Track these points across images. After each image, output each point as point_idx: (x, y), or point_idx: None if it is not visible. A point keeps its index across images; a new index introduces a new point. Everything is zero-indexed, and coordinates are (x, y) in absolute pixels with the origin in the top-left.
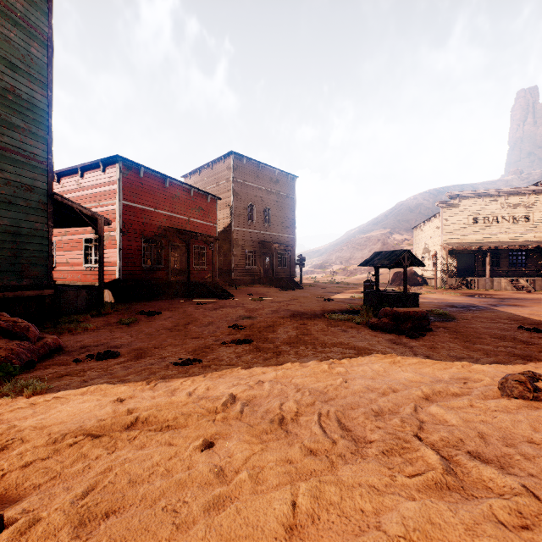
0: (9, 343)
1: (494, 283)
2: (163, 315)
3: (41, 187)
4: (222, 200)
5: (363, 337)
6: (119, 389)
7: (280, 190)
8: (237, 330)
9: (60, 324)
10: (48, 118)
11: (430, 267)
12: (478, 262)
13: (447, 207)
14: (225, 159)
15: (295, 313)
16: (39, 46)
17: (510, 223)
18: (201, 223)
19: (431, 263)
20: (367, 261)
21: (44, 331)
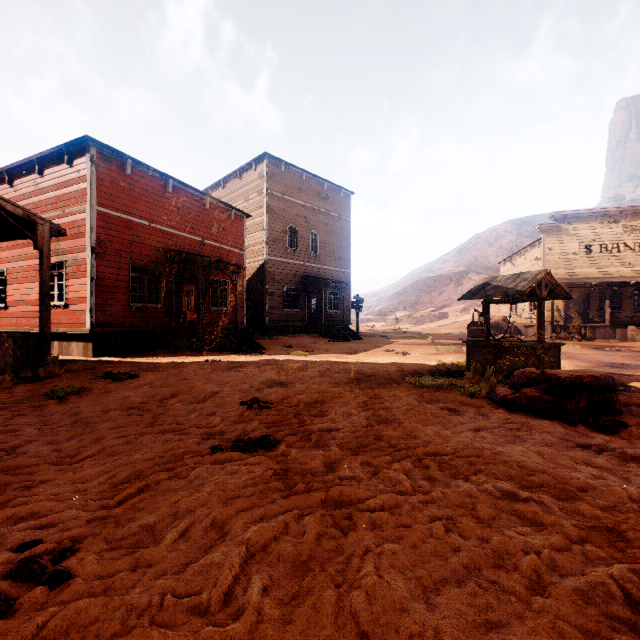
0: None
1: (616, 331)
2: (140, 380)
3: None
4: (252, 220)
5: (505, 430)
6: None
7: (331, 210)
8: (255, 411)
9: None
10: None
11: (526, 311)
12: (592, 303)
13: (551, 231)
14: (257, 165)
15: (358, 376)
16: None
17: (635, 253)
18: (221, 247)
19: (527, 306)
20: (473, 291)
21: None
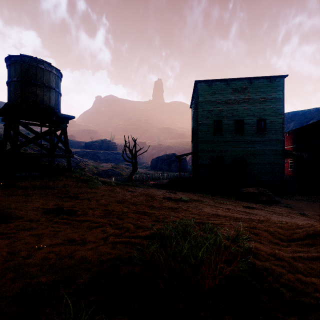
0: (265, 197)
1: None
2: None
3: (280, 149)
4: None
5: None
6: (276, 210)
7: None
8: None
9: (284, 195)
10: (282, 125)
11: None
12: None
13: None
14: None
15: None
16: (279, 103)
17: None
18: None
19: None
20: None
21: (279, 196)
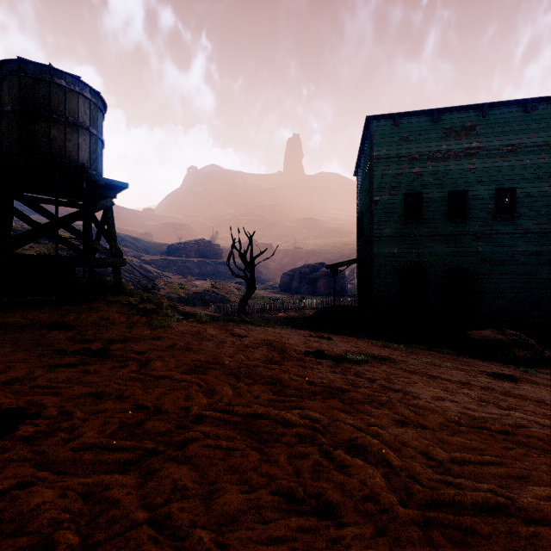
0: (523, 351)
1: None
2: None
3: (547, 249)
4: None
5: None
6: None
7: None
8: None
9: None
10: None
11: None
12: None
13: None
14: None
15: None
16: (545, 154)
17: None
18: None
19: None
20: None
21: (547, 348)
